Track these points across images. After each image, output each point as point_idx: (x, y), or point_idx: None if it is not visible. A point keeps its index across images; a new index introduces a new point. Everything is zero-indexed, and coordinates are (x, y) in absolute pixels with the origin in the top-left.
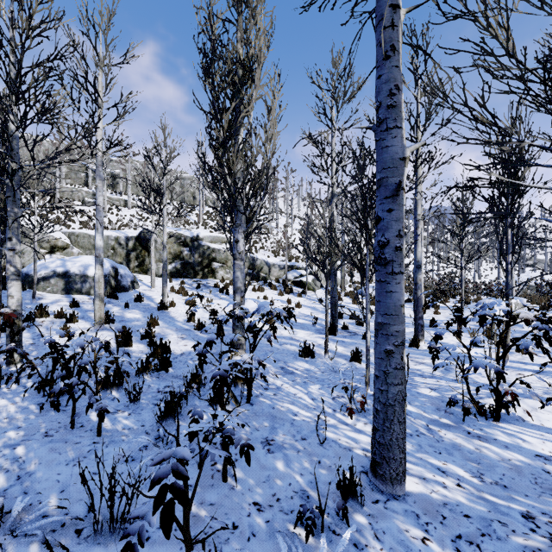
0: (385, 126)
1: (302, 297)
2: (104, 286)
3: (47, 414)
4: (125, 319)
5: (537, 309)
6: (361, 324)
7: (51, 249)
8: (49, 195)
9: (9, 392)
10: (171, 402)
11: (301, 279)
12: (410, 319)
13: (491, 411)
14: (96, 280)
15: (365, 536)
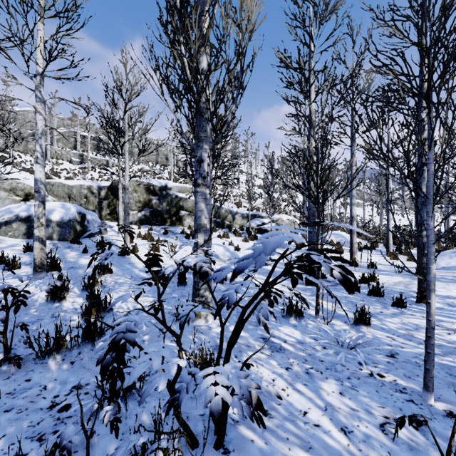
0: None
1: None
2: (68, 231)
3: None
4: (76, 265)
5: None
6: None
7: (25, 197)
8: None
9: None
10: None
11: (264, 227)
12: (386, 266)
13: None
14: (35, 220)
15: None
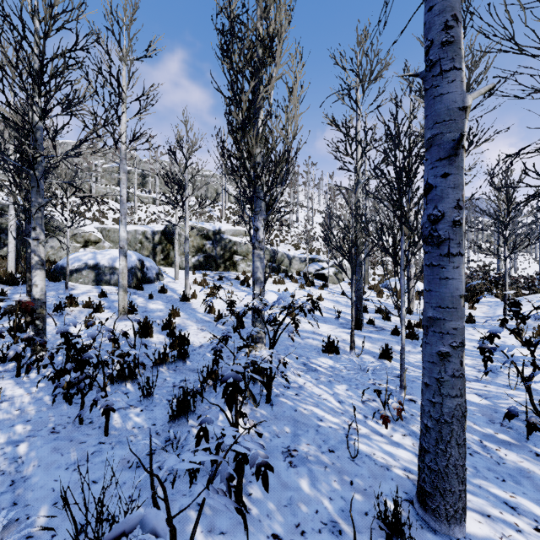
0: (439, 69)
1: (323, 290)
2: (131, 278)
3: (58, 407)
4: (148, 310)
5: None
6: (388, 319)
7: (85, 243)
8: (73, 186)
9: (28, 381)
10: (183, 400)
11: (322, 272)
12: None
13: None
14: (120, 271)
15: None
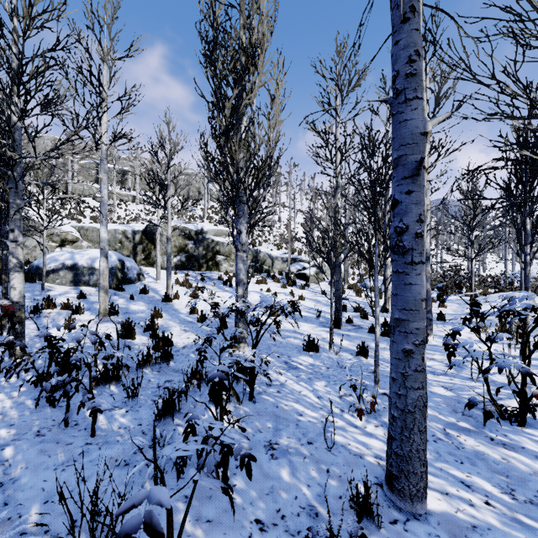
0: (404, 97)
1: (305, 290)
2: (111, 279)
3: (42, 410)
4: (130, 311)
5: None
6: (366, 317)
7: (61, 243)
8: (53, 187)
9: (8, 386)
10: (169, 400)
11: (304, 272)
12: None
13: (514, 415)
14: (100, 272)
15: None
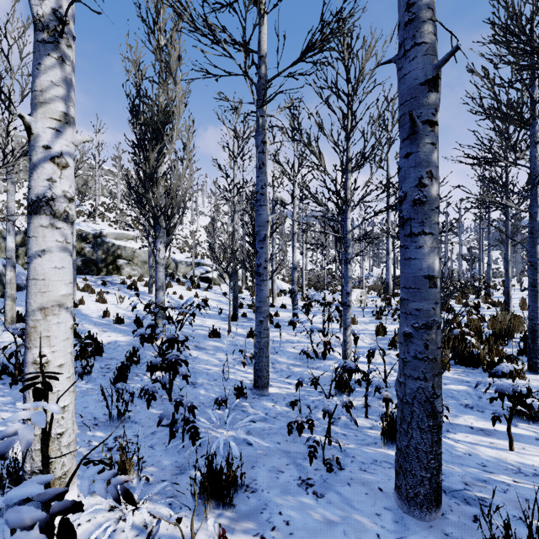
0: (260, 203)
1: (208, 292)
2: None
3: (17, 388)
4: None
5: (376, 295)
6: None
7: None
8: None
9: None
10: (122, 368)
11: (207, 275)
12: None
13: (322, 355)
14: (7, 281)
15: (247, 408)
